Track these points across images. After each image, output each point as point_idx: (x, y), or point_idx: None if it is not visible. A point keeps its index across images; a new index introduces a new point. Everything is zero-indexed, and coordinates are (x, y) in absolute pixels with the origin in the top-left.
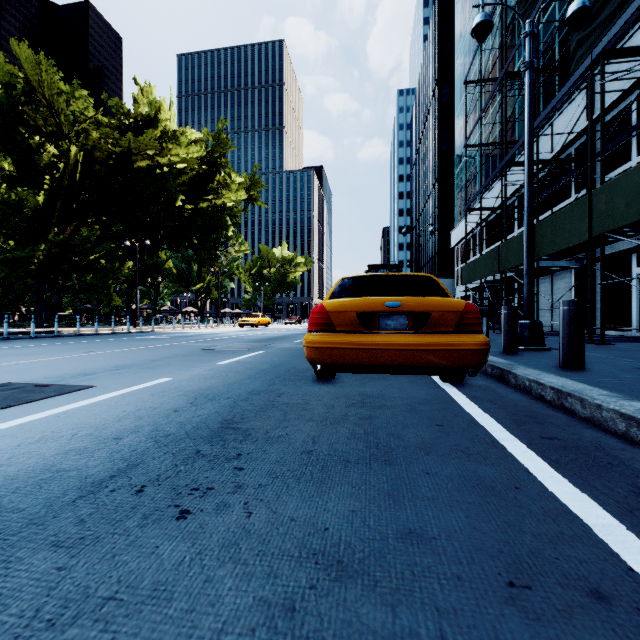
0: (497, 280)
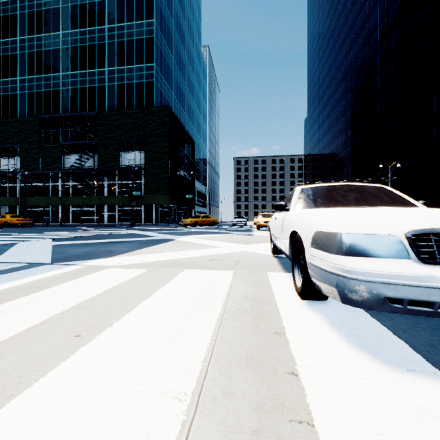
0: None
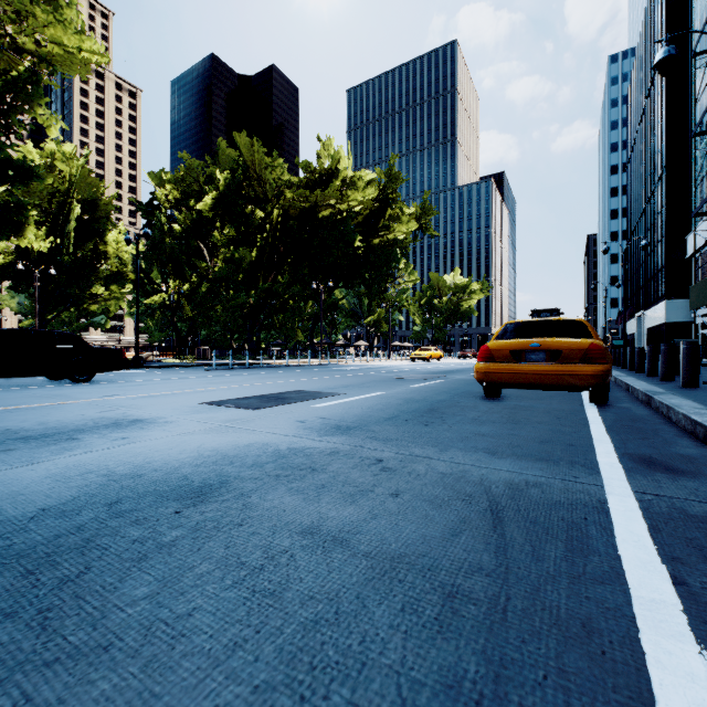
0: None
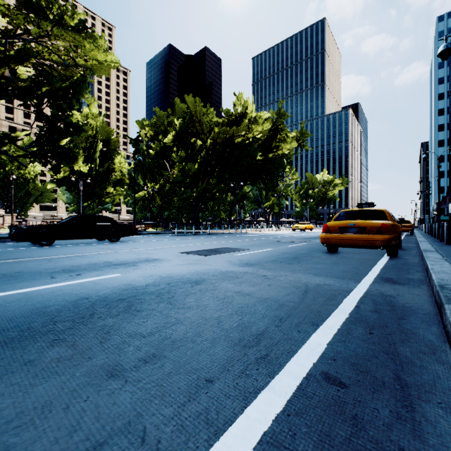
0: None
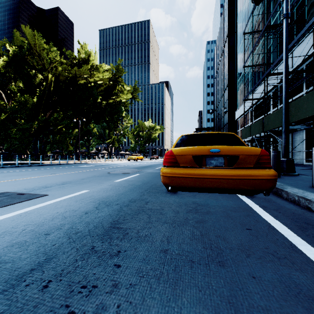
0: (261, 136)
